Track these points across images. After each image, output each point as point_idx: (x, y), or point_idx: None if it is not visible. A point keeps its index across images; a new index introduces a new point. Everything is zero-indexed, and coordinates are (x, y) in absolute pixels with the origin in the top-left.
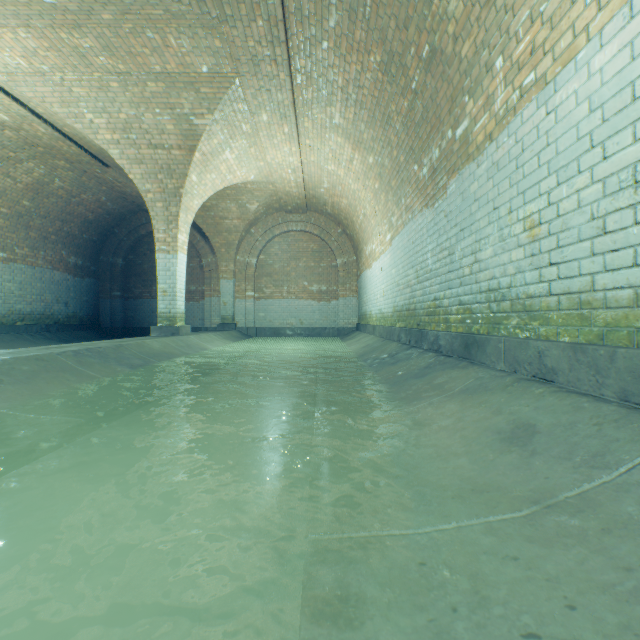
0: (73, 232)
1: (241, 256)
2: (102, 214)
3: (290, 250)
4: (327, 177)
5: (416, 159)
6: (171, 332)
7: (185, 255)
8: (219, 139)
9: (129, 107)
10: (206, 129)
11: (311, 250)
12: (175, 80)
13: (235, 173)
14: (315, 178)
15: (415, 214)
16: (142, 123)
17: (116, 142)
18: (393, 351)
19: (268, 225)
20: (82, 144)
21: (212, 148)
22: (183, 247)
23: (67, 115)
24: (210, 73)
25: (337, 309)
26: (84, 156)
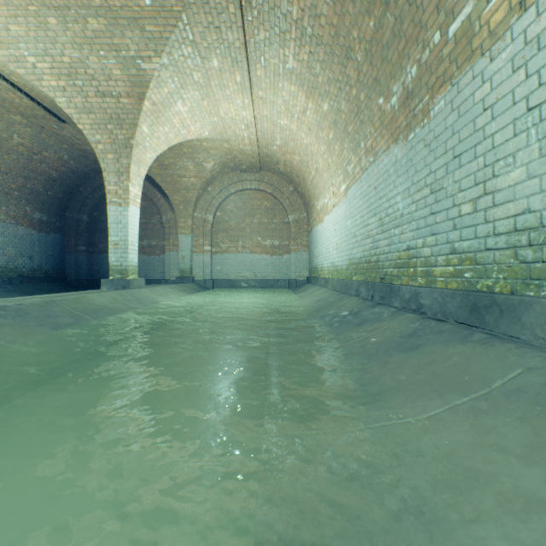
0: (37, 189)
1: (199, 213)
2: (66, 172)
3: (245, 207)
4: (280, 133)
5: (382, 90)
6: (122, 285)
7: (138, 208)
8: (169, 88)
9: (72, 49)
10: (154, 75)
11: (264, 207)
12: (117, 15)
13: (189, 128)
14: (268, 135)
15: (379, 155)
16: (87, 68)
17: (62, 89)
18: (354, 308)
19: (224, 184)
20: (34, 96)
21: (163, 98)
22: (135, 200)
23: (8, 58)
24: (154, 6)
25: (289, 263)
26: (38, 110)
